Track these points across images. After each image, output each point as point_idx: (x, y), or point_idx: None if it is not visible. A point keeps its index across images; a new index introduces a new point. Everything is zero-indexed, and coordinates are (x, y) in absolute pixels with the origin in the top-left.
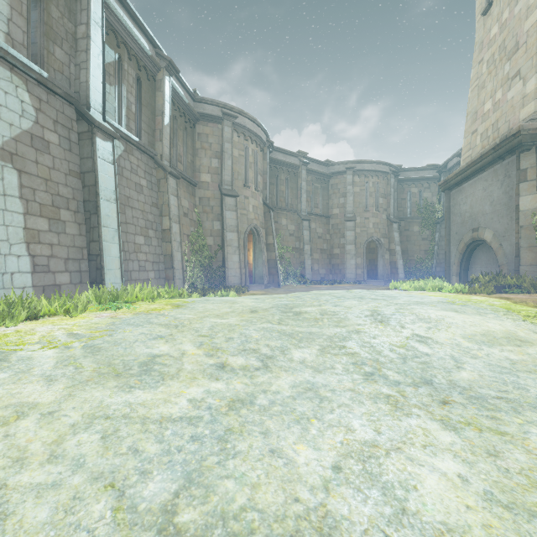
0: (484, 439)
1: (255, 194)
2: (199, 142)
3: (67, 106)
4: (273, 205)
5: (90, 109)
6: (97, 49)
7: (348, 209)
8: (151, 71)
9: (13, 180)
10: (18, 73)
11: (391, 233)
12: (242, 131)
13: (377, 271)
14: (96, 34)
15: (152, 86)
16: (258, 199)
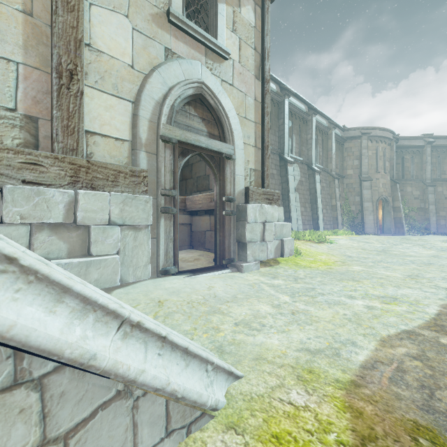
0: (442, 252)
1: (384, 175)
2: (345, 152)
3: (305, 166)
4: (399, 179)
5: (312, 165)
6: (313, 141)
7: None
8: (326, 132)
9: (298, 197)
10: (297, 163)
11: None
12: (374, 139)
13: None
14: (313, 135)
15: (326, 138)
16: (386, 178)
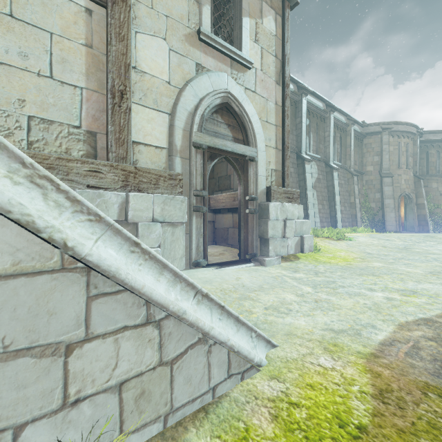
0: None
1: (406, 171)
2: (365, 149)
3: (323, 163)
4: (423, 174)
5: (330, 162)
6: (331, 138)
7: None
8: (344, 128)
9: (315, 194)
10: (314, 160)
11: None
12: (395, 134)
13: None
14: (331, 132)
15: (344, 135)
16: (408, 174)
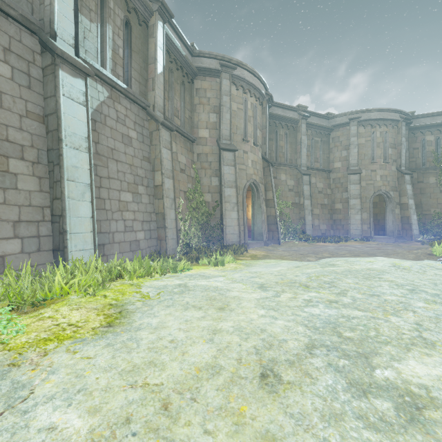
0: None
1: (254, 148)
2: (197, 97)
3: (27, 35)
4: (272, 161)
5: (54, 38)
6: None
7: (352, 162)
8: (143, 16)
9: None
10: None
11: (402, 186)
12: (240, 84)
13: (380, 226)
14: None
15: (144, 33)
16: (256, 154)
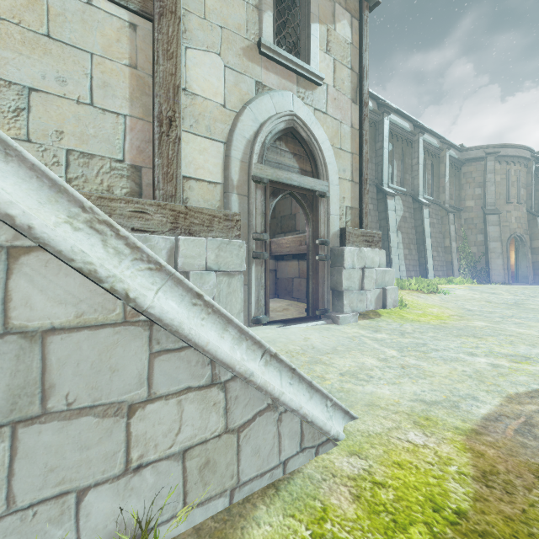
0: None
1: (517, 206)
2: (464, 179)
3: (409, 198)
4: None
5: (418, 196)
6: (420, 166)
7: None
8: (437, 154)
9: (400, 237)
10: (399, 194)
11: None
12: (503, 159)
13: None
14: (420, 159)
15: (437, 162)
16: (520, 210)
